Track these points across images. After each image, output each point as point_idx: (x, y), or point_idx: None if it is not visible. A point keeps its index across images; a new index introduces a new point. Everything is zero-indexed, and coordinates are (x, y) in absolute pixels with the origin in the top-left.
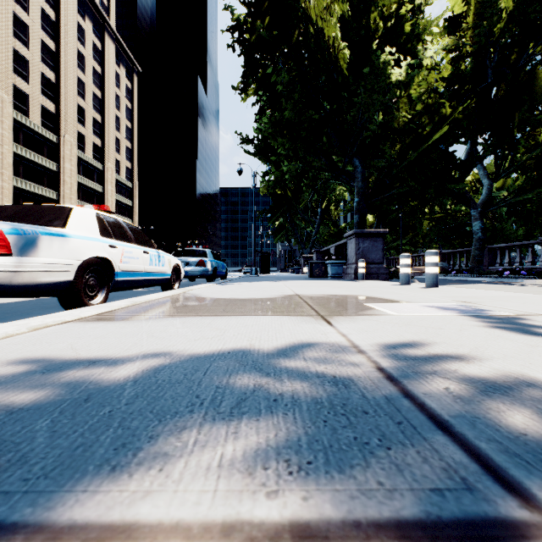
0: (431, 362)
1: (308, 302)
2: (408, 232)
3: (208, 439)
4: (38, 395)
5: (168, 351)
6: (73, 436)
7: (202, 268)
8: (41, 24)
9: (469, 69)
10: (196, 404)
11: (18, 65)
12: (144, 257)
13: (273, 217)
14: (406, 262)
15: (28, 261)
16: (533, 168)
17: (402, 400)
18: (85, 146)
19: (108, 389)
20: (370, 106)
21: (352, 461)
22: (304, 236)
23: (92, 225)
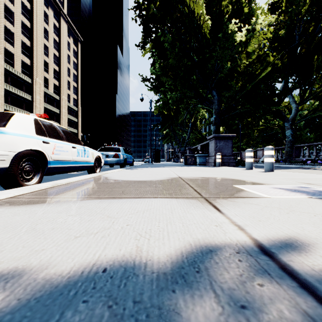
0: None
1: (190, 184)
2: (244, 137)
3: None
4: None
5: (25, 264)
6: None
7: (117, 159)
8: (21, 11)
9: (284, 35)
10: None
11: (7, 36)
12: (72, 150)
13: (162, 128)
14: (250, 155)
15: None
16: None
17: None
18: (48, 85)
19: None
20: (223, 57)
21: None
22: (181, 140)
23: (29, 126)
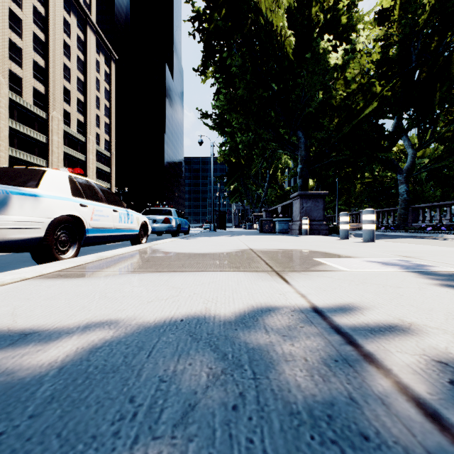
0: (412, 336)
1: (262, 257)
2: (343, 194)
3: None
4: None
5: (116, 317)
6: None
7: (168, 225)
8: (32, 19)
9: (396, 55)
10: (127, 416)
11: (13, 53)
12: (114, 215)
13: (228, 181)
14: (345, 220)
15: None
16: (450, 140)
17: (406, 406)
18: (70, 121)
19: (20, 385)
20: (312, 86)
21: None
22: (255, 198)
23: (64, 186)
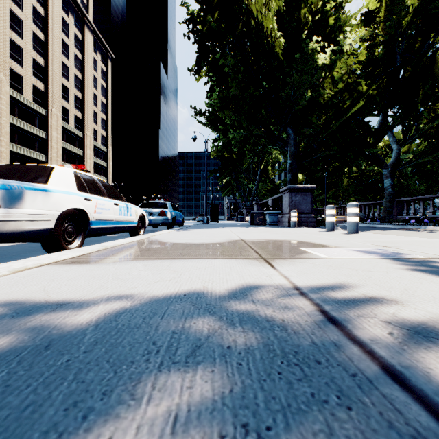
0: (369, 305)
1: (252, 246)
2: (331, 188)
3: (163, 395)
4: (2, 341)
5: (130, 293)
6: (25, 392)
7: (163, 217)
8: (32, 19)
9: (381, 55)
10: (153, 352)
11: (14, 52)
12: (114, 208)
13: (221, 175)
14: (332, 213)
15: (14, 212)
16: (433, 136)
17: (351, 347)
18: (68, 118)
19: (70, 335)
20: (301, 85)
21: (314, 425)
22: (246, 191)
23: (70, 182)
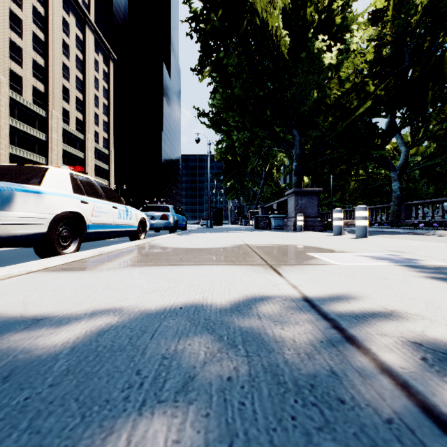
0: (392, 321)
1: (257, 252)
2: (337, 191)
3: None
4: None
5: (120, 305)
6: None
7: (165, 221)
8: (32, 19)
9: (389, 55)
10: (135, 385)
11: (13, 52)
12: (113, 211)
13: (225, 178)
14: (339, 216)
15: (3, 215)
16: (442, 138)
17: (379, 378)
18: (69, 119)
19: (38, 361)
20: (306, 85)
21: None
22: (251, 195)
23: (66, 183)
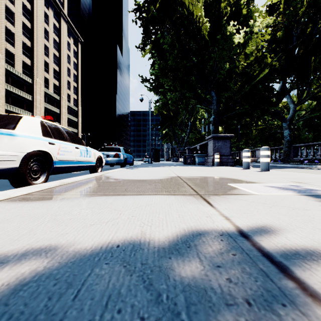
0: None
1: (187, 183)
2: (243, 137)
3: None
4: None
5: (56, 242)
6: None
7: (117, 159)
8: (22, 12)
9: (282, 37)
10: None
11: (8, 36)
12: (76, 151)
13: (161, 128)
14: (247, 155)
15: None
16: (320, 98)
17: None
18: (49, 85)
19: None
20: (221, 59)
21: None
22: (180, 139)
23: (36, 128)
